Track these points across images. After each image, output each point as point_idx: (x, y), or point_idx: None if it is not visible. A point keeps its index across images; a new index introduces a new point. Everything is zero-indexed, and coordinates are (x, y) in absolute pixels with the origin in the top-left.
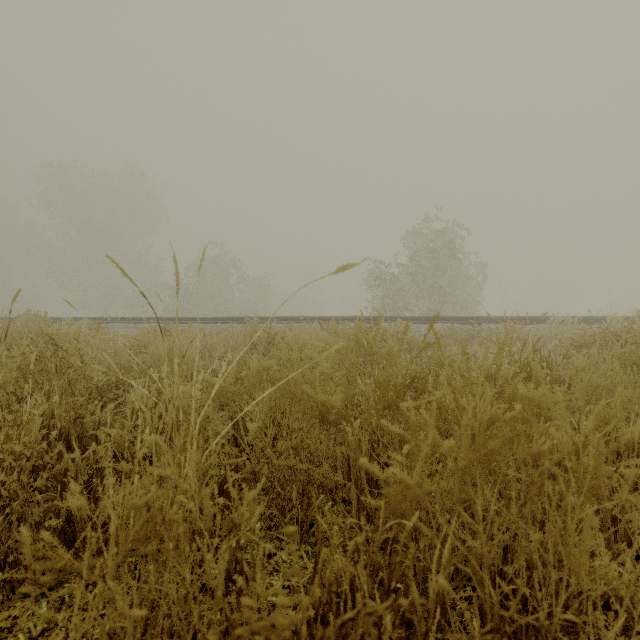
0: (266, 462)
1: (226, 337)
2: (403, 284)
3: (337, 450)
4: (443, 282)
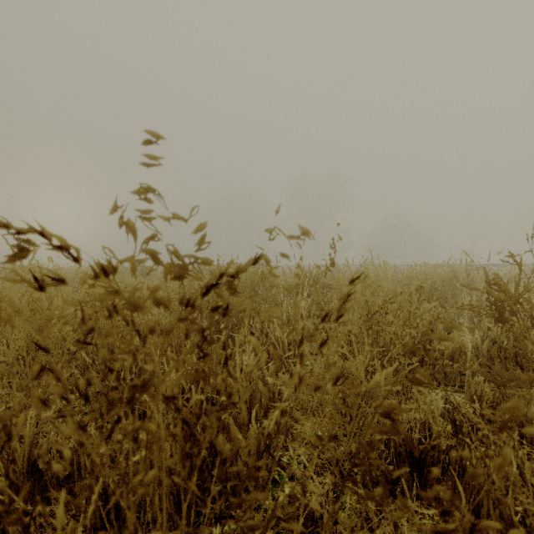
0: None
1: None
2: None
3: None
4: None
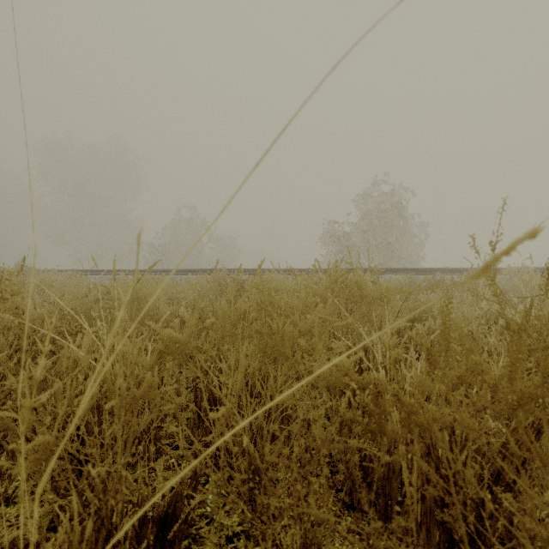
0: (240, 448)
1: (195, 285)
2: (354, 241)
3: (354, 445)
4: (391, 239)
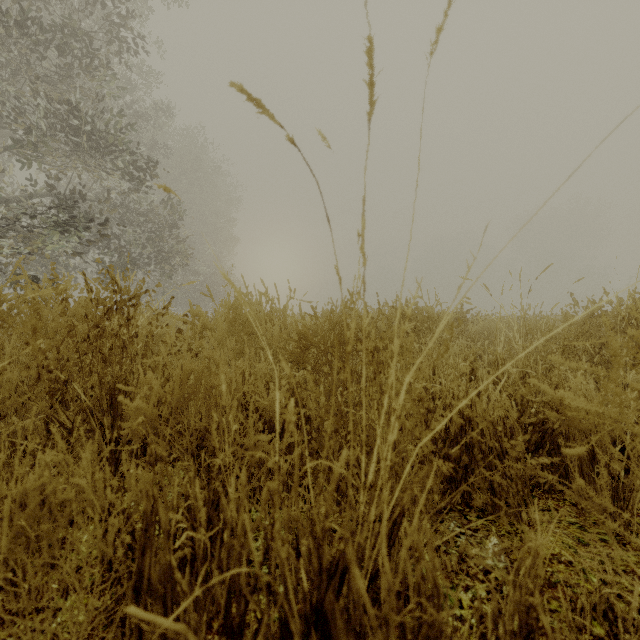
0: None
1: None
2: None
3: None
4: None
